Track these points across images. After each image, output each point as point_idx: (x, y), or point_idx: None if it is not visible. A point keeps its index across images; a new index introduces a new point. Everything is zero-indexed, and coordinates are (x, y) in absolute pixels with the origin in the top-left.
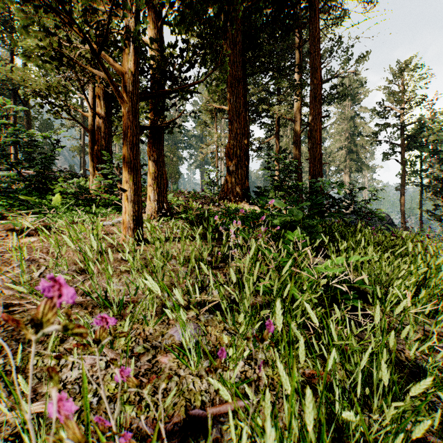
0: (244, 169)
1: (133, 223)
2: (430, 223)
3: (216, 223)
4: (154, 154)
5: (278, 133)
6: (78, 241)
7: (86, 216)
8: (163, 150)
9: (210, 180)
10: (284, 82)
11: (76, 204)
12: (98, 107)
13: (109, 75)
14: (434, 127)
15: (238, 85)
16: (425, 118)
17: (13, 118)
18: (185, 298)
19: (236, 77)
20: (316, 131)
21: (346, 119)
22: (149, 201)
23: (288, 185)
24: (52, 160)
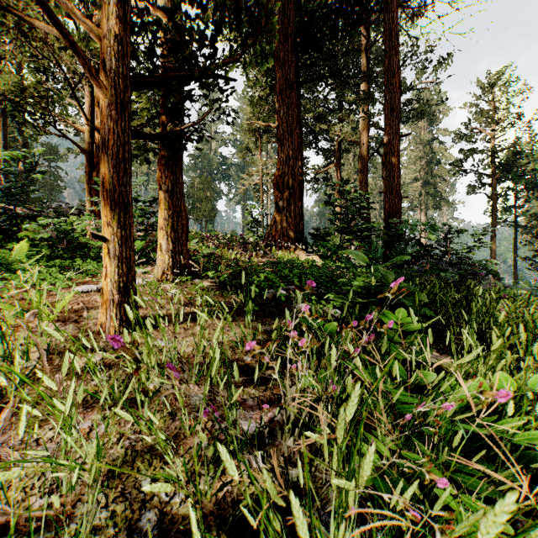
0: (299, 204)
1: (119, 295)
2: (529, 274)
3: (260, 284)
4: (167, 180)
5: (339, 160)
6: (19, 328)
7: (59, 276)
8: (181, 175)
9: (253, 219)
10: (349, 91)
11: (53, 256)
12: (98, 119)
13: (66, 31)
14: (534, 152)
15: (290, 92)
16: (521, 142)
17: (4, 140)
18: (190, 491)
19: (287, 81)
20: (393, 155)
21: (421, 144)
22: (160, 252)
23: (358, 226)
24: (28, 191)
